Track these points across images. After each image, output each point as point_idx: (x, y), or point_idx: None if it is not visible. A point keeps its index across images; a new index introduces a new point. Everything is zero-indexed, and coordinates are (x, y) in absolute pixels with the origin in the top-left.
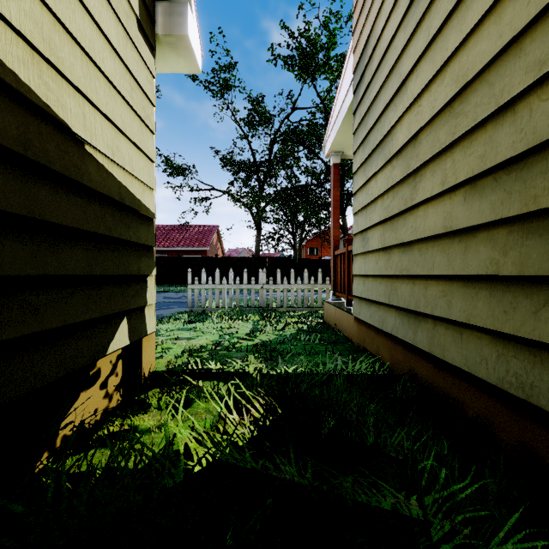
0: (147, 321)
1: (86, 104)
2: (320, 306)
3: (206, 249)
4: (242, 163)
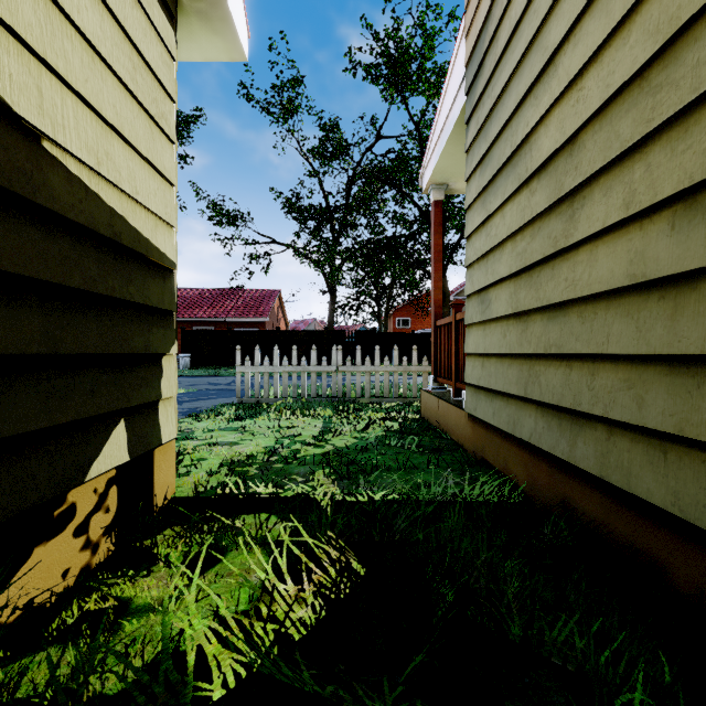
0: (163, 423)
1: (44, 73)
2: (415, 396)
3: (264, 320)
4: (311, 208)
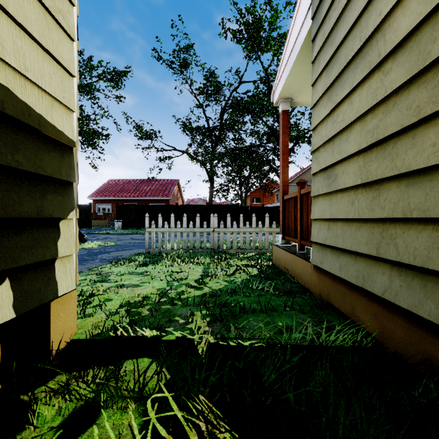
0: (60, 278)
1: None
2: (267, 248)
3: (168, 198)
4: (198, 128)
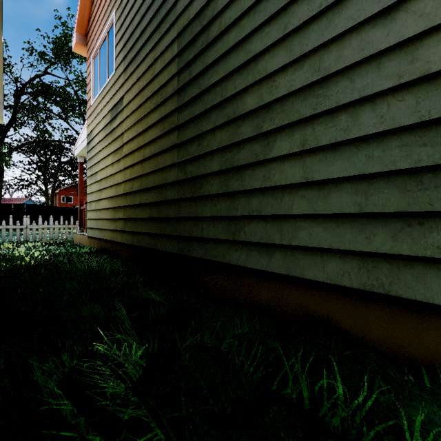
0: None
1: None
2: (72, 238)
3: None
4: None
